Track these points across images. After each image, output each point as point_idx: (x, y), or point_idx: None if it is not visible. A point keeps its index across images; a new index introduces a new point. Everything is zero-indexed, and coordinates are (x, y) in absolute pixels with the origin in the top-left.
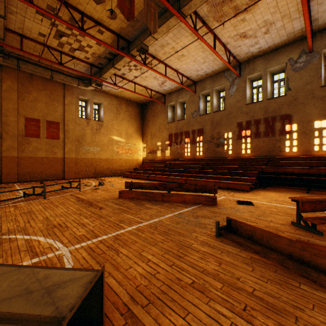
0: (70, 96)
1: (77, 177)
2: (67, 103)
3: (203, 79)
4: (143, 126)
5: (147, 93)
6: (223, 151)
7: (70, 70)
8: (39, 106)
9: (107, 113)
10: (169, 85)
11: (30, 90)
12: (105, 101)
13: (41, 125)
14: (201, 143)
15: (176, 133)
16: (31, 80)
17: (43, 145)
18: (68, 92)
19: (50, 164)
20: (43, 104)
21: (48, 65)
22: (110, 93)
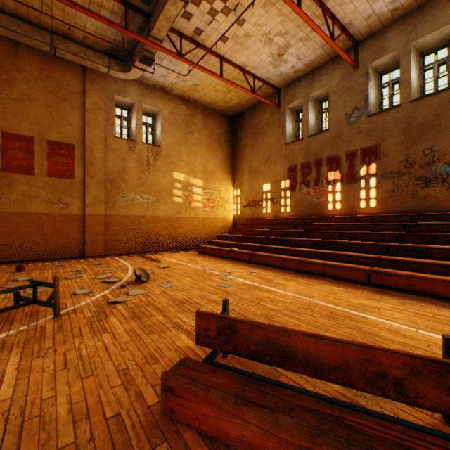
0: (95, 94)
1: (109, 252)
2: (90, 108)
3: (379, 29)
4: (234, 156)
5: (245, 87)
6: (445, 194)
7: (88, 31)
8: (33, 110)
9: (169, 130)
10: (293, 60)
11: (14, 77)
12: (164, 108)
13: (35, 149)
14: (373, 180)
15: (305, 163)
16: (15, 58)
17: (40, 189)
18: (91, 86)
19: (55, 227)
20: (40, 107)
21: (33, 8)
22: (173, 93)
